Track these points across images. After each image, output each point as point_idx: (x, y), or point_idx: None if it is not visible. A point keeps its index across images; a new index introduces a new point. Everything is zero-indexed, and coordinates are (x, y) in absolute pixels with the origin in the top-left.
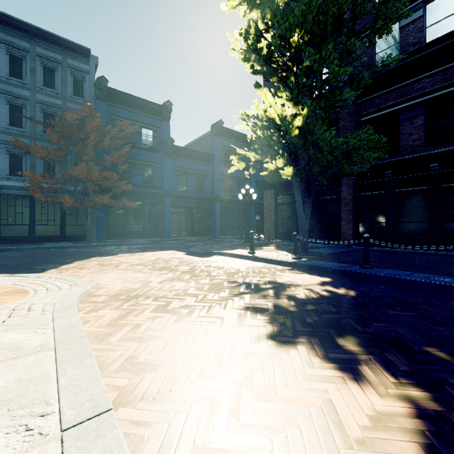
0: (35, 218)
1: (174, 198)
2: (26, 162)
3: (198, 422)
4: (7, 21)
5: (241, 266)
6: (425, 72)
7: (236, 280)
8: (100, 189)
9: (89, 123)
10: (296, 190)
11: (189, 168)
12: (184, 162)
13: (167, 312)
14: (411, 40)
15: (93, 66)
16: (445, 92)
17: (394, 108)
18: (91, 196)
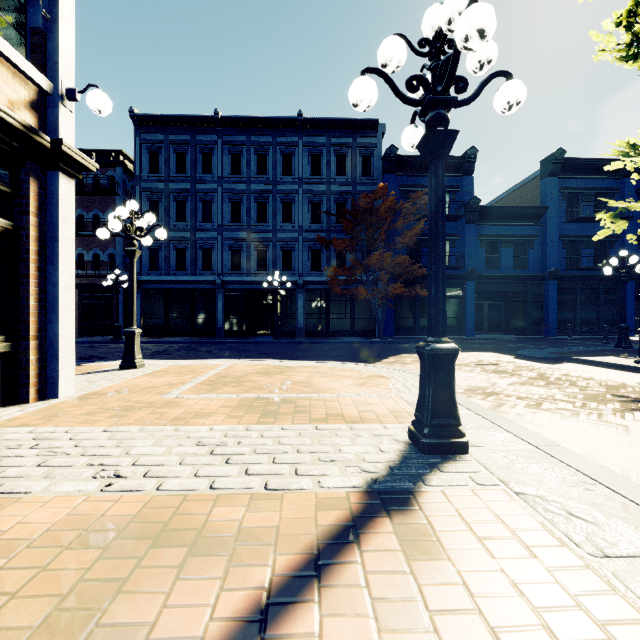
0: (330, 312)
1: (480, 281)
2: (323, 257)
3: (638, 476)
4: (310, 124)
5: (626, 379)
6: None
7: (626, 395)
8: (391, 277)
9: (382, 205)
10: None
11: (502, 235)
12: (495, 226)
13: (544, 410)
14: None
15: (381, 136)
16: None
17: None
18: (383, 286)
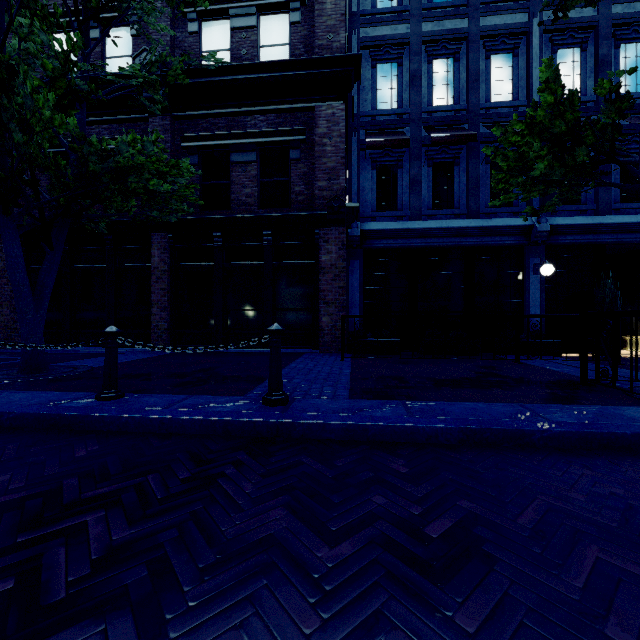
0: None
1: None
2: None
3: None
4: None
5: None
6: (260, 105)
7: None
8: None
9: None
10: (5, 229)
11: None
12: None
13: None
14: (245, 53)
15: None
16: (278, 140)
17: (225, 142)
18: None
